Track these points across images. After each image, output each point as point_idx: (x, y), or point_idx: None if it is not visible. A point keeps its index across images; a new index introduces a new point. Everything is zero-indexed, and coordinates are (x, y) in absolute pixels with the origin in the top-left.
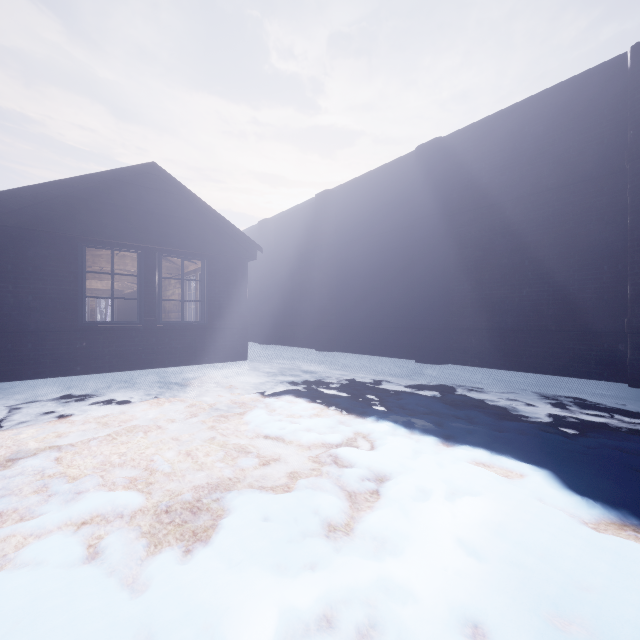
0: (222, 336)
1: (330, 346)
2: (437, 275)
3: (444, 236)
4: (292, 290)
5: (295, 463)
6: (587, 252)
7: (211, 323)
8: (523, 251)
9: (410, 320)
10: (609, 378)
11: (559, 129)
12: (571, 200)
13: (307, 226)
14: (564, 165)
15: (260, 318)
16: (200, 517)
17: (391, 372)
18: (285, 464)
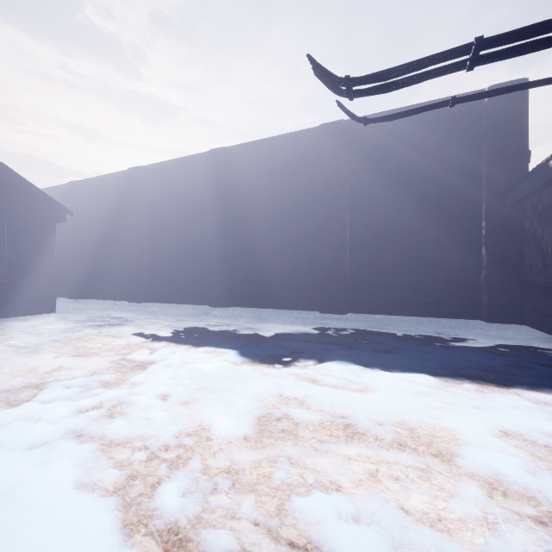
0: (26, 291)
1: (142, 298)
2: (223, 244)
3: (228, 217)
4: (106, 249)
5: (93, 366)
6: (303, 236)
7: (13, 279)
8: (273, 232)
9: (206, 276)
10: (313, 309)
11: (291, 160)
12: (296, 204)
13: (121, 194)
14: (293, 183)
15: (71, 274)
16: (20, 394)
17: (186, 314)
18: (85, 367)
